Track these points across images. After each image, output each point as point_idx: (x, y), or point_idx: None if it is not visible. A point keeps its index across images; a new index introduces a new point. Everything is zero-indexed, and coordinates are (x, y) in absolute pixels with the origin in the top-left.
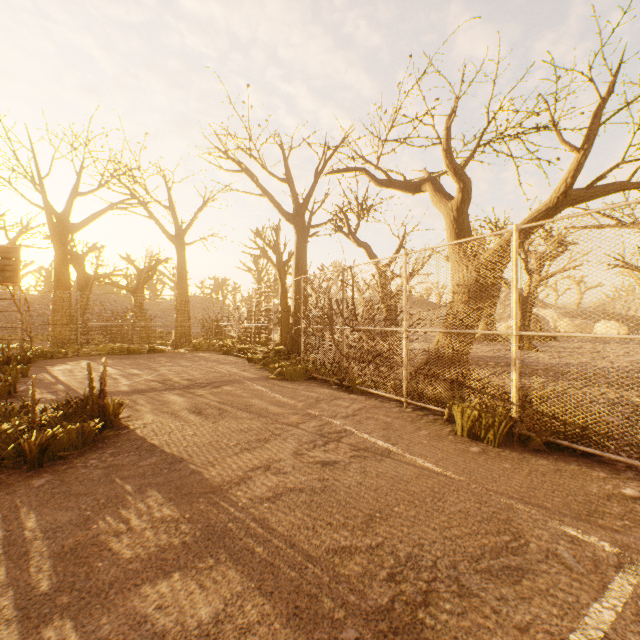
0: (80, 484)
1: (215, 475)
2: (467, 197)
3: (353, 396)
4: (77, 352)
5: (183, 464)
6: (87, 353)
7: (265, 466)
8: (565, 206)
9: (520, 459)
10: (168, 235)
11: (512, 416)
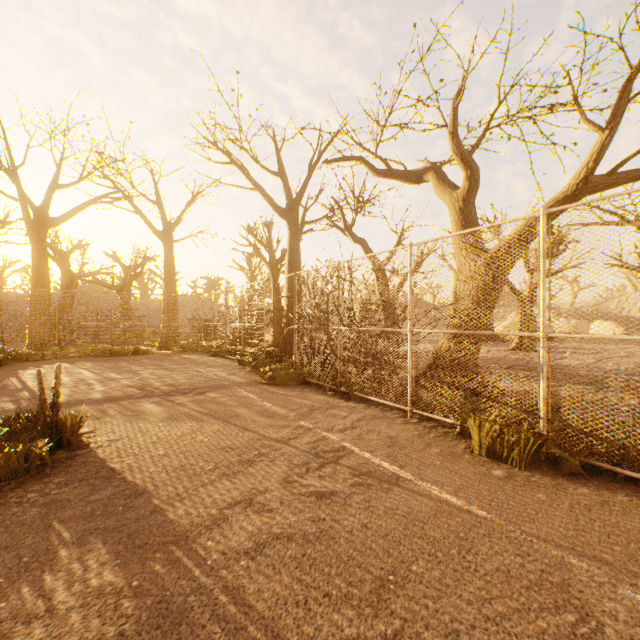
0: (4, 531)
1: (182, 515)
2: (475, 186)
3: (351, 404)
4: (56, 354)
5: (144, 498)
6: (66, 355)
7: (246, 500)
8: (584, 194)
9: (555, 487)
10: (155, 231)
11: (538, 431)
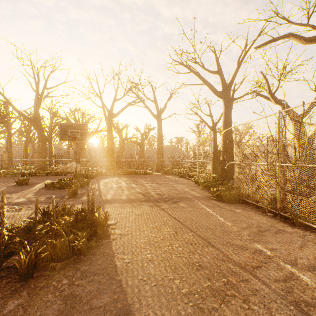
0: None
1: None
2: None
3: (297, 230)
4: (114, 173)
5: None
6: (118, 173)
7: None
8: None
9: None
10: (153, 115)
11: None
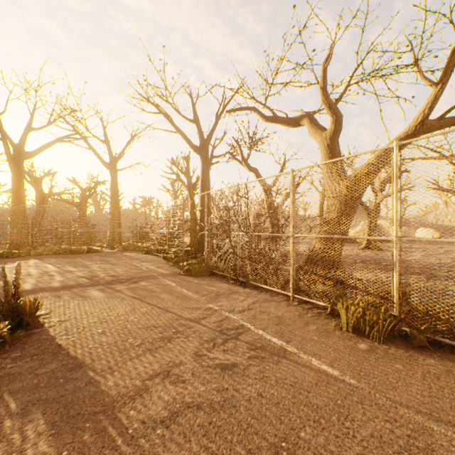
0: None
1: (111, 386)
2: (339, 128)
3: (247, 290)
4: (29, 252)
5: (82, 371)
6: (37, 253)
7: (164, 372)
8: (421, 133)
9: (408, 358)
10: (104, 162)
11: (392, 313)
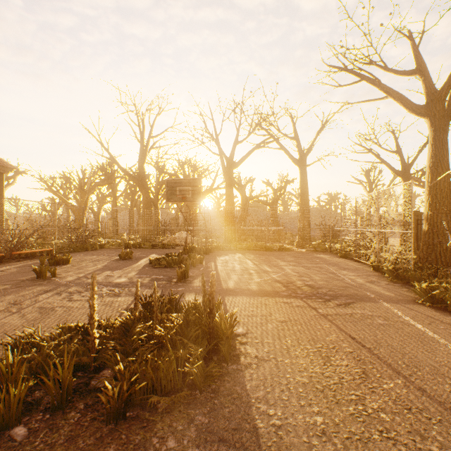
0: None
1: None
2: None
3: None
4: (236, 247)
5: None
6: (241, 248)
7: None
8: None
9: None
10: (293, 159)
11: None
